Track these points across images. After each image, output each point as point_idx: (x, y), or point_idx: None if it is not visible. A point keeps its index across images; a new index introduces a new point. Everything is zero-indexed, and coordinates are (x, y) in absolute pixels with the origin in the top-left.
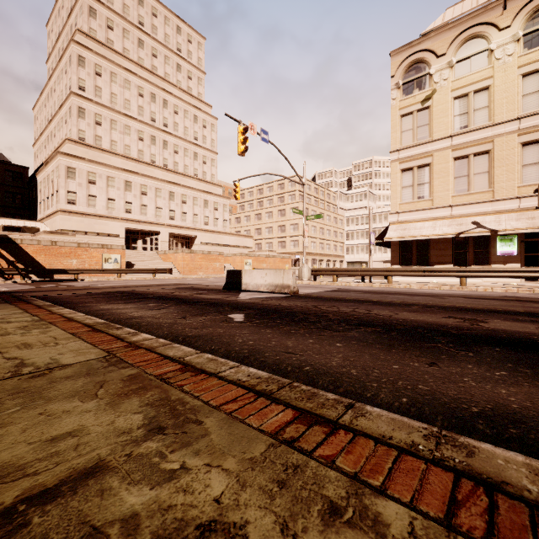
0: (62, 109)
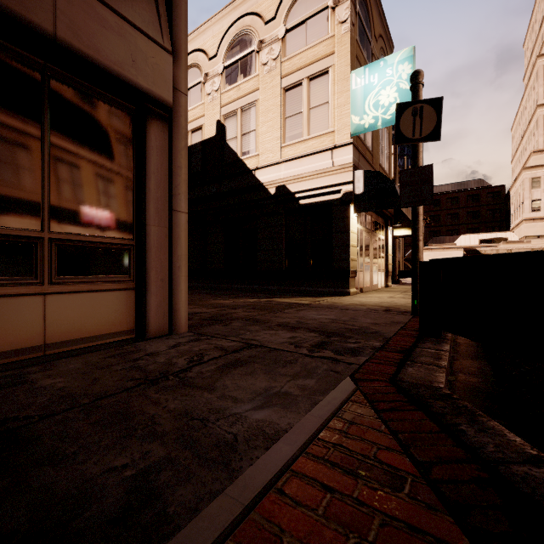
0: (530, 124)
